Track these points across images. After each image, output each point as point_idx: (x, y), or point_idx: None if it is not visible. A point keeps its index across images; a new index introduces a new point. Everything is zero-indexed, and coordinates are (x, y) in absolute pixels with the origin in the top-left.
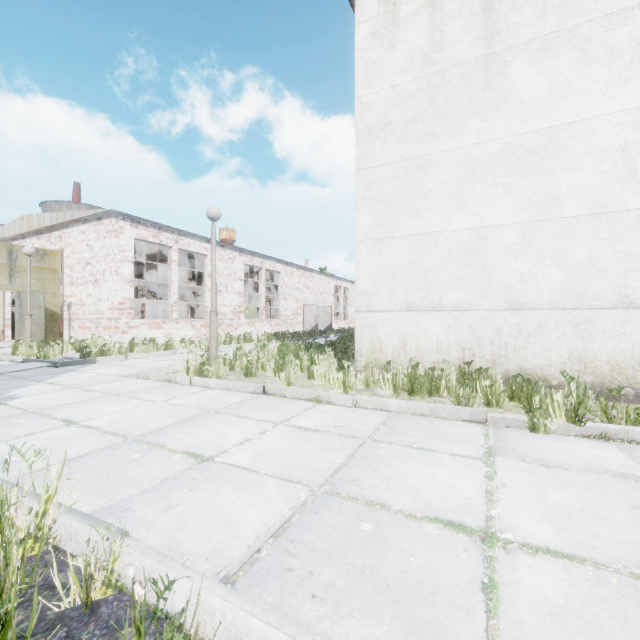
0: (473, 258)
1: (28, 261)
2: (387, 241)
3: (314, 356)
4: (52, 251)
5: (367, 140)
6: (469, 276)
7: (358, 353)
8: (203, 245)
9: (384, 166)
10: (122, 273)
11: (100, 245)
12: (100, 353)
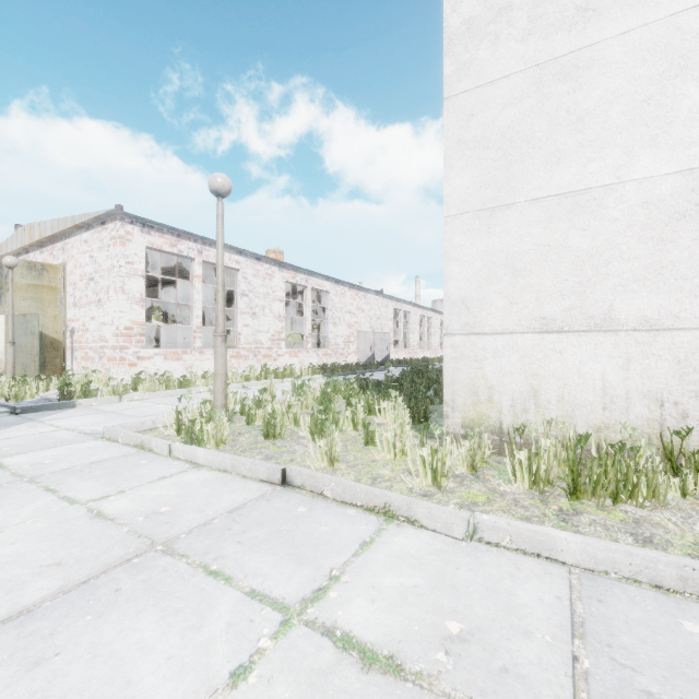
0: (683, 229)
1: (10, 275)
2: (502, 212)
3: (373, 402)
4: (52, 266)
5: (465, 44)
6: (674, 264)
7: (449, 404)
8: (234, 257)
9: (496, 83)
10: (130, 290)
11: (104, 256)
12: (83, 394)
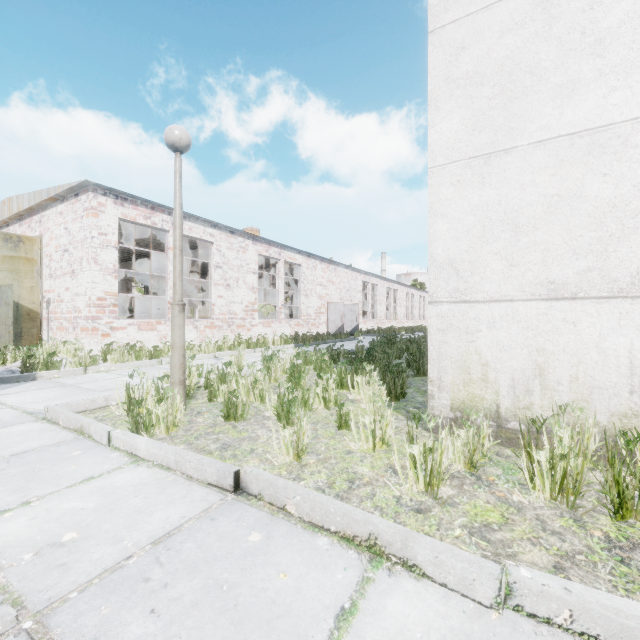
0: None
1: None
2: (499, 158)
3: (345, 375)
4: (29, 238)
5: None
6: None
7: (434, 382)
8: (208, 230)
9: (492, 7)
10: (102, 261)
11: (77, 227)
12: (45, 365)
